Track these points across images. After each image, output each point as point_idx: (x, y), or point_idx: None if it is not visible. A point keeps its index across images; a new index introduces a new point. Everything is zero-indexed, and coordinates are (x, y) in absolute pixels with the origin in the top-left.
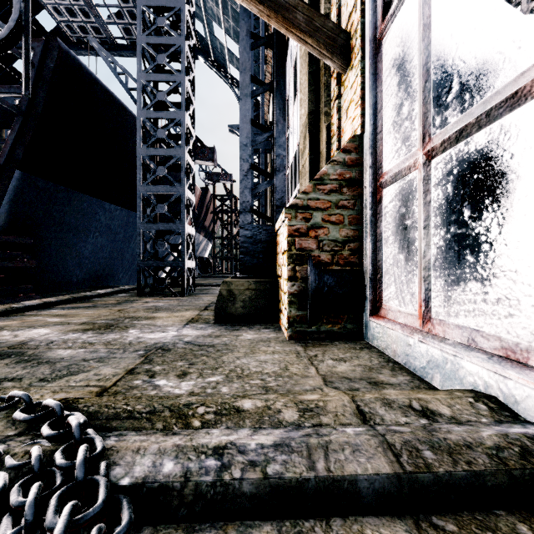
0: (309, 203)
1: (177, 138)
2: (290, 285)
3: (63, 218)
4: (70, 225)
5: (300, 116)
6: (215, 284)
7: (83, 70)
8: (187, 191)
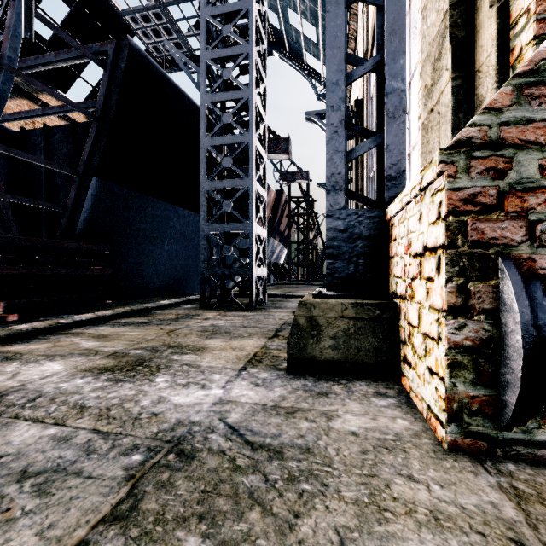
0: (502, 132)
1: (246, 125)
2: (453, 326)
3: (139, 225)
4: (146, 232)
5: (423, 34)
6: (290, 295)
7: (154, 68)
8: (256, 184)
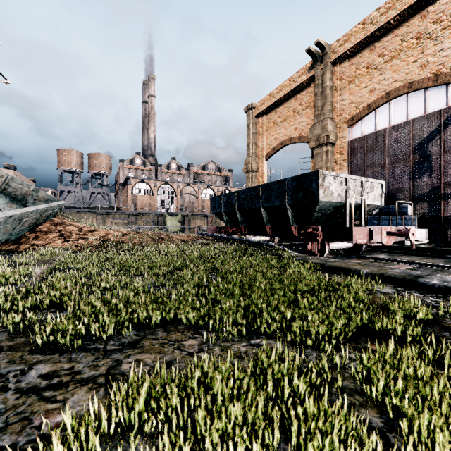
0: None
1: None
2: None
3: None
4: None
5: None
6: None
7: None
8: None
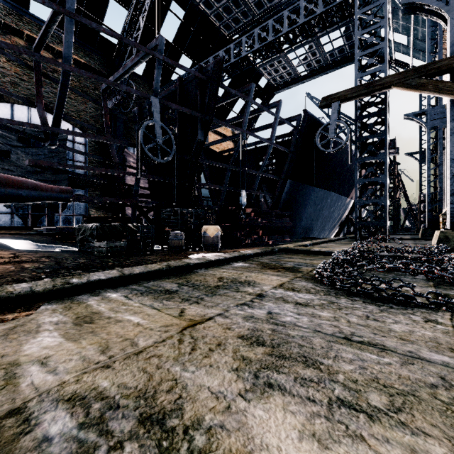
0: None
1: (375, 145)
2: None
3: (298, 199)
4: (300, 203)
5: None
6: (399, 238)
7: (315, 120)
8: (387, 179)
